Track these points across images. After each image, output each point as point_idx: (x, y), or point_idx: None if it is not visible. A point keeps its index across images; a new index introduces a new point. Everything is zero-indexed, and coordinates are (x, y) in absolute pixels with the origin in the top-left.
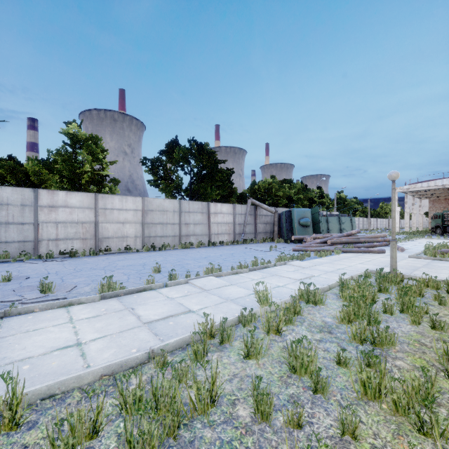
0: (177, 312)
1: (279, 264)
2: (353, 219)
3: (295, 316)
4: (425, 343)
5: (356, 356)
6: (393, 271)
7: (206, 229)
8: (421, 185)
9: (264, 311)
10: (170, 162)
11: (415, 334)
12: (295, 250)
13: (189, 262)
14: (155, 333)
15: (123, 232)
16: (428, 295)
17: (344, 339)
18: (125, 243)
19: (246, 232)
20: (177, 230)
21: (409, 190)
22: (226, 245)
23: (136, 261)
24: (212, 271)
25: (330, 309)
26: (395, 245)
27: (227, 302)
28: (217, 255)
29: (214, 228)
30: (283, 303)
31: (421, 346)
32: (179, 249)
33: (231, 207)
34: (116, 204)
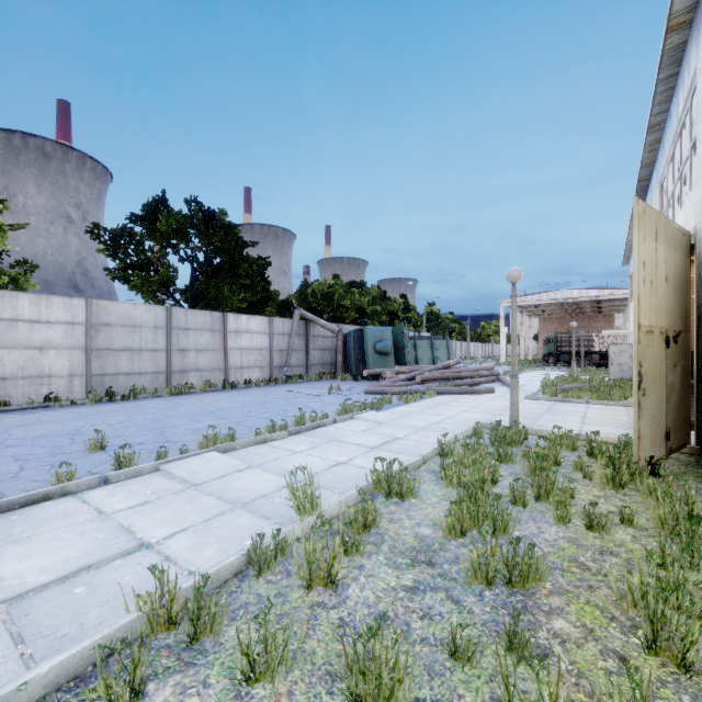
0: (107, 554)
1: (342, 419)
2: (450, 344)
3: (365, 530)
4: (587, 564)
5: (482, 622)
6: (514, 425)
7: (220, 360)
8: (531, 298)
9: (305, 528)
10: (151, 238)
11: (567, 544)
12: (369, 393)
13: (177, 423)
14: (17, 635)
15: (40, 367)
16: (564, 462)
17: (458, 579)
18: (45, 389)
19: (292, 364)
20: (163, 362)
21: (518, 304)
22: (257, 387)
23: (61, 425)
24: (215, 440)
25: (426, 506)
26: (516, 384)
27: (234, 509)
28: (235, 405)
29: (235, 357)
30: (345, 503)
31: (583, 573)
32: (165, 396)
33: (266, 322)
34: (24, 310)
